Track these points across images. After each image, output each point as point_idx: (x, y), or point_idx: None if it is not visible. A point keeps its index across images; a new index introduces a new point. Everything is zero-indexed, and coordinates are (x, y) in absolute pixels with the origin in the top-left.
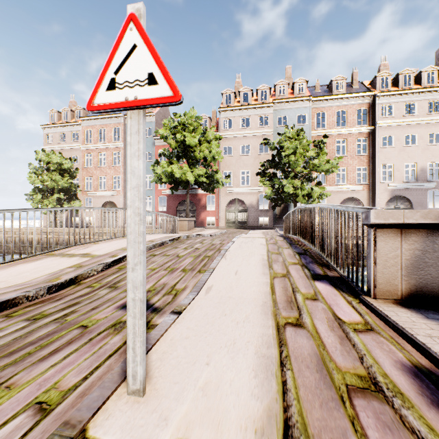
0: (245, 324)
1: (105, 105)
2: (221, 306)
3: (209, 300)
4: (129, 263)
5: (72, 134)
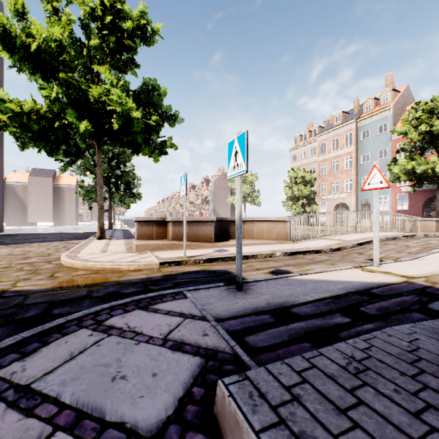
0: (433, 268)
1: (366, 189)
2: (424, 264)
3: (418, 262)
4: (374, 231)
5: (309, 150)
